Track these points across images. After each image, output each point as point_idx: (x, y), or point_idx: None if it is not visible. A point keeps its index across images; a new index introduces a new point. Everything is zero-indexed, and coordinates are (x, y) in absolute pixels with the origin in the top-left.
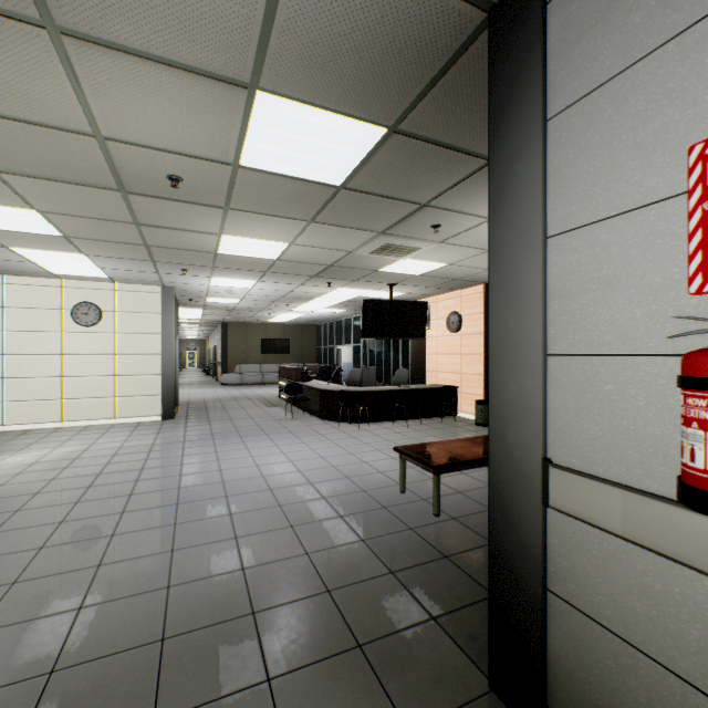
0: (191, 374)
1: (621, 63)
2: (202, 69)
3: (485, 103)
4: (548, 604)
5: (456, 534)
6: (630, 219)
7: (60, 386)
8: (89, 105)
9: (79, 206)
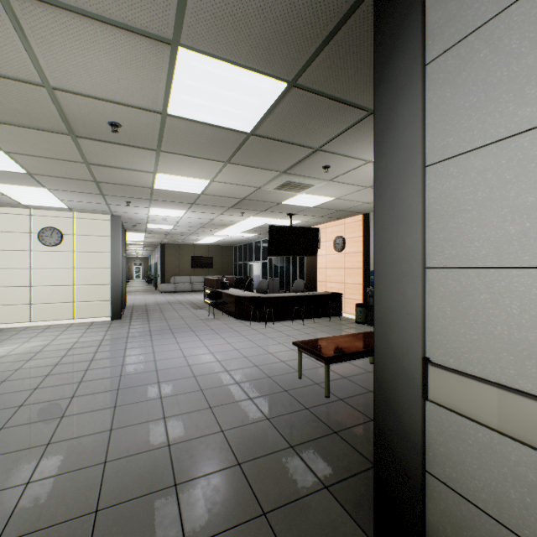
0: (137, 284)
1: (495, 8)
2: (131, 25)
3: (368, 61)
4: (426, 484)
5: (343, 413)
6: (504, 146)
7: (29, 294)
8: (36, 58)
9: (37, 147)
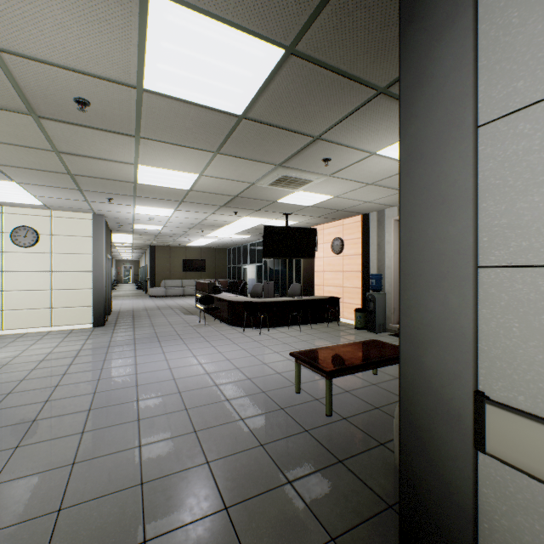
0: (126, 288)
1: None
2: None
3: (381, 20)
4: None
5: (348, 436)
6: None
7: None
8: None
9: None
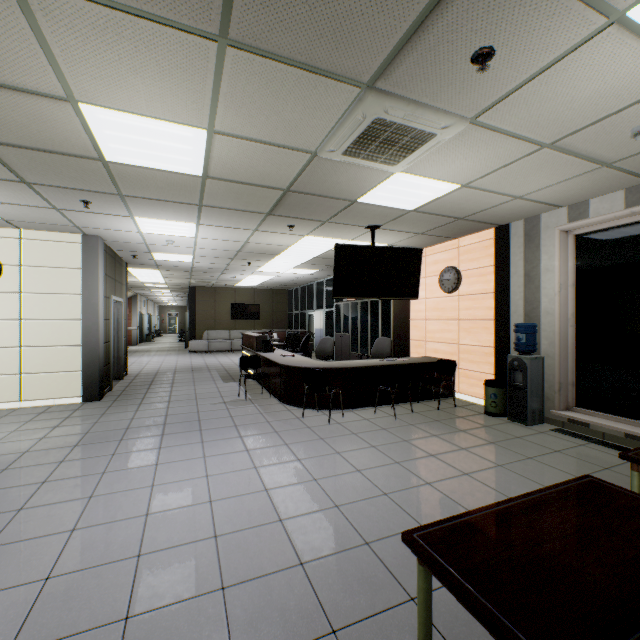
0: (168, 339)
1: None
2: None
3: None
4: None
5: None
6: None
7: None
8: None
9: None
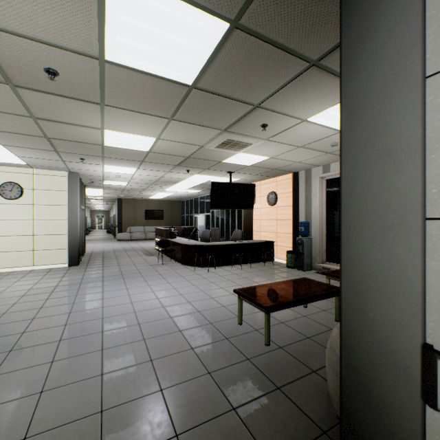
0: (99, 233)
1: None
2: None
3: None
4: None
5: (284, 364)
6: None
7: None
8: None
9: None
